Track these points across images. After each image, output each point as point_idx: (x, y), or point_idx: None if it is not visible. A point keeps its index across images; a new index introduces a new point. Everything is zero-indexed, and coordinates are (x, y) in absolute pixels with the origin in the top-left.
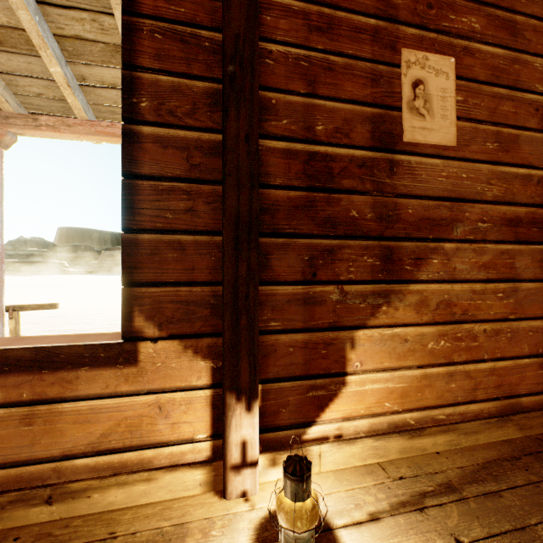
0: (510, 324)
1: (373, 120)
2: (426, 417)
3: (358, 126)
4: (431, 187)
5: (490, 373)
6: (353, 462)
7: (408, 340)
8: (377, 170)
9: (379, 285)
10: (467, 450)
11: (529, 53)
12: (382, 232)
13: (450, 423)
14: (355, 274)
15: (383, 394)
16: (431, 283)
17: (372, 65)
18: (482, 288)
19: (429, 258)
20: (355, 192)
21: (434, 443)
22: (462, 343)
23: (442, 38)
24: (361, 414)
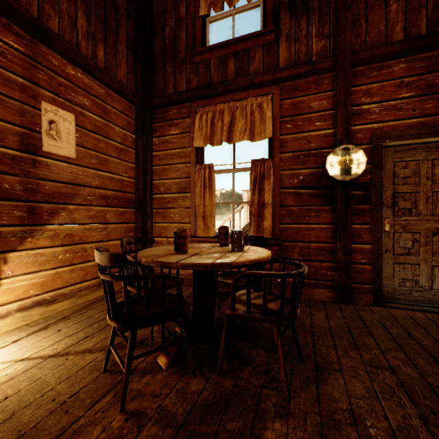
0: (104, 243)
1: (22, 135)
2: (58, 293)
3: (10, 136)
4: (61, 177)
5: (95, 266)
6: (6, 329)
7: (46, 255)
8: (25, 163)
9: (26, 227)
10: (81, 304)
11: (114, 123)
12: (28, 197)
13: (72, 294)
14: (7, 221)
15: (29, 287)
16: (61, 225)
17: (21, 104)
18: (90, 227)
19: (60, 212)
20: (7, 173)
21: (63, 305)
22: (79, 254)
23: (68, 103)
24: (12, 301)
